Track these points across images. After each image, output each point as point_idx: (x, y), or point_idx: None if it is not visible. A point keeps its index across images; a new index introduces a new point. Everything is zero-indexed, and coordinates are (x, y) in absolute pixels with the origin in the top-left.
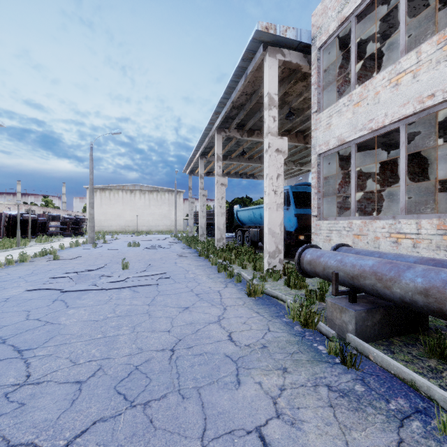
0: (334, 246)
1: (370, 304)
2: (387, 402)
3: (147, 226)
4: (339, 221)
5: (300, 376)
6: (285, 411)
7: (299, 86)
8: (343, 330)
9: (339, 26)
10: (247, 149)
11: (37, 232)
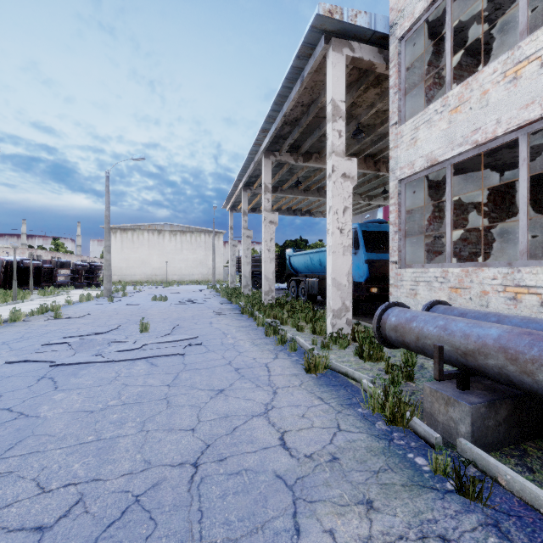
0: (426, 305)
1: (490, 393)
2: None
3: (179, 275)
4: (428, 269)
5: (396, 518)
6: None
7: (371, 94)
8: (450, 431)
9: (429, 6)
10: (303, 179)
11: (42, 282)
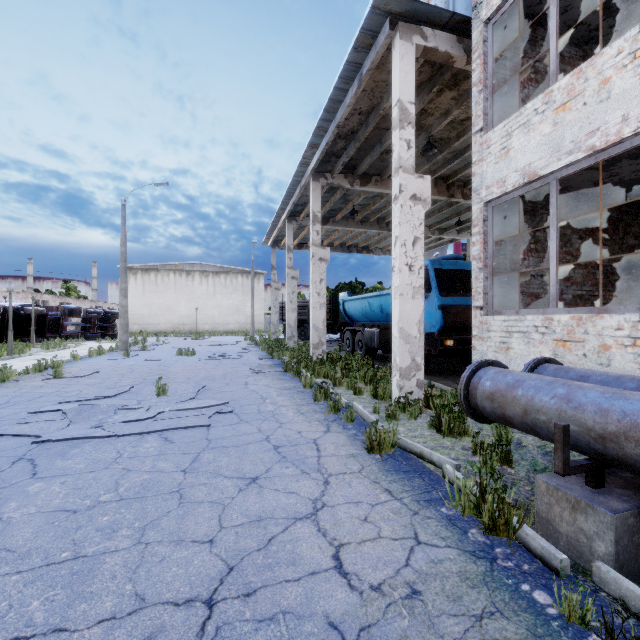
0: (530, 363)
1: (636, 493)
2: None
3: (211, 324)
4: (525, 317)
5: None
6: None
7: (446, 98)
8: (580, 548)
9: None
10: (359, 207)
11: (46, 333)
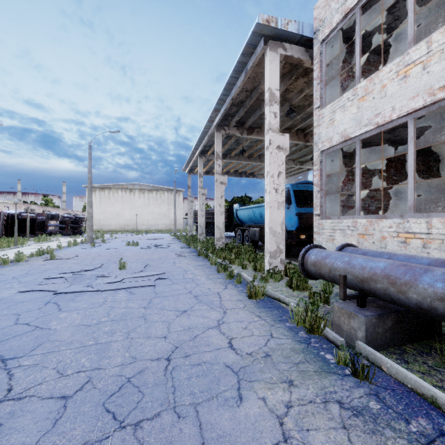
0: (339, 247)
1: (380, 309)
2: (407, 423)
3: (147, 225)
4: (342, 220)
5: (308, 391)
6: (293, 434)
7: (301, 82)
8: (351, 336)
9: (343, 18)
10: (247, 148)
11: (36, 231)
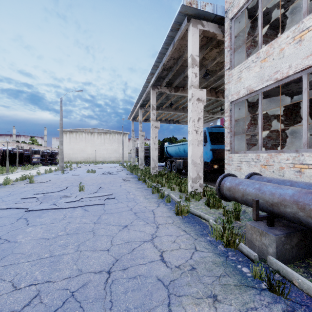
0: (247, 175)
1: (287, 228)
2: None
3: (103, 158)
4: (248, 154)
5: (231, 307)
6: None
7: (214, 52)
8: (263, 251)
9: None
10: (174, 102)
11: (23, 162)
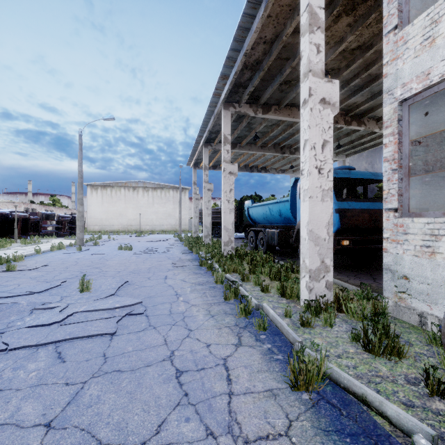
0: None
1: None
2: None
3: (151, 225)
4: None
5: None
6: None
7: (342, 25)
8: None
9: None
10: (260, 135)
11: (29, 231)
